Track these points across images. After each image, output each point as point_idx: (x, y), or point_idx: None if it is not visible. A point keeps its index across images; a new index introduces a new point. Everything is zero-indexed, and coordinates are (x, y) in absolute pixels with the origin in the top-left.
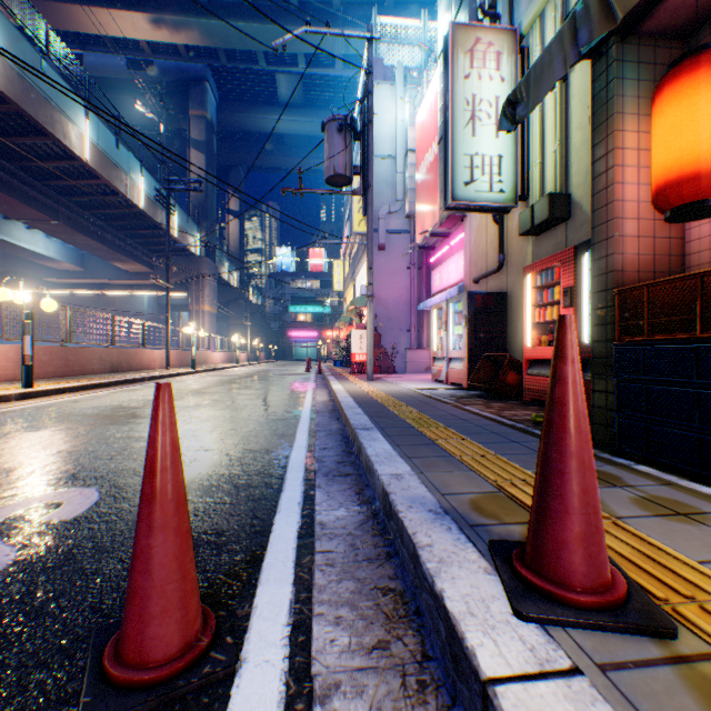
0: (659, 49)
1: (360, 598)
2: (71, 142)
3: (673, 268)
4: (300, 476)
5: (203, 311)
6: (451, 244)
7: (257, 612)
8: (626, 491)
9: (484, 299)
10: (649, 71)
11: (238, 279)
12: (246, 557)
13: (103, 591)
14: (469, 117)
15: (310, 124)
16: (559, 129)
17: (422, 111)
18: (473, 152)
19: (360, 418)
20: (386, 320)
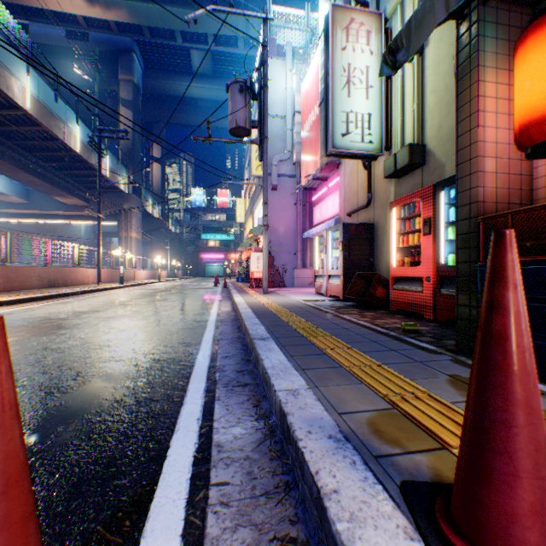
0: (512, 13)
1: None
2: (14, 94)
3: (524, 200)
4: (202, 387)
5: (131, 237)
6: (329, 186)
7: None
8: None
9: (357, 228)
10: (505, 32)
11: (160, 212)
12: (133, 496)
13: None
14: (345, 81)
15: (218, 91)
16: (416, 93)
17: (306, 81)
18: (349, 110)
19: (257, 328)
20: (278, 245)
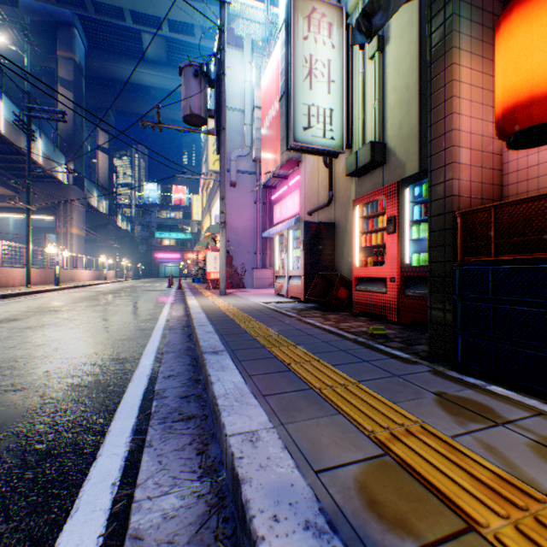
0: None
1: None
2: None
3: (495, 196)
4: (129, 425)
5: (72, 234)
6: (289, 185)
7: None
8: (514, 433)
9: (318, 227)
10: (478, 15)
11: (107, 207)
12: None
13: None
14: (307, 72)
15: (173, 81)
16: (378, 90)
17: (266, 75)
18: (311, 103)
19: (210, 338)
20: (236, 244)
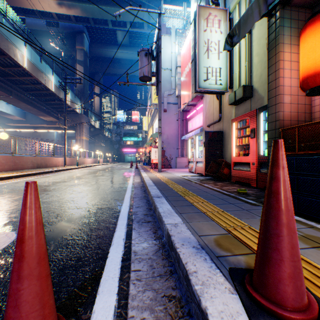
0: (300, 13)
1: (155, 304)
2: (17, 58)
3: (307, 119)
4: (125, 222)
5: (82, 139)
6: (197, 109)
7: (94, 316)
8: None
9: (213, 134)
10: (295, 23)
11: (99, 125)
12: (91, 275)
13: (3, 303)
14: (206, 49)
15: (132, 54)
16: (247, 55)
17: (184, 48)
18: (208, 66)
19: (155, 191)
20: (167, 144)
